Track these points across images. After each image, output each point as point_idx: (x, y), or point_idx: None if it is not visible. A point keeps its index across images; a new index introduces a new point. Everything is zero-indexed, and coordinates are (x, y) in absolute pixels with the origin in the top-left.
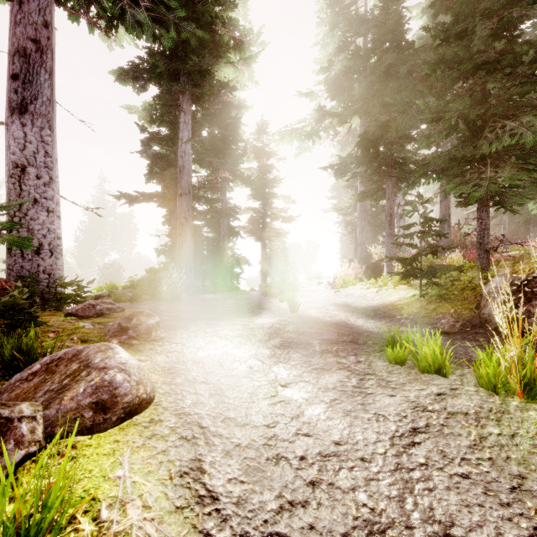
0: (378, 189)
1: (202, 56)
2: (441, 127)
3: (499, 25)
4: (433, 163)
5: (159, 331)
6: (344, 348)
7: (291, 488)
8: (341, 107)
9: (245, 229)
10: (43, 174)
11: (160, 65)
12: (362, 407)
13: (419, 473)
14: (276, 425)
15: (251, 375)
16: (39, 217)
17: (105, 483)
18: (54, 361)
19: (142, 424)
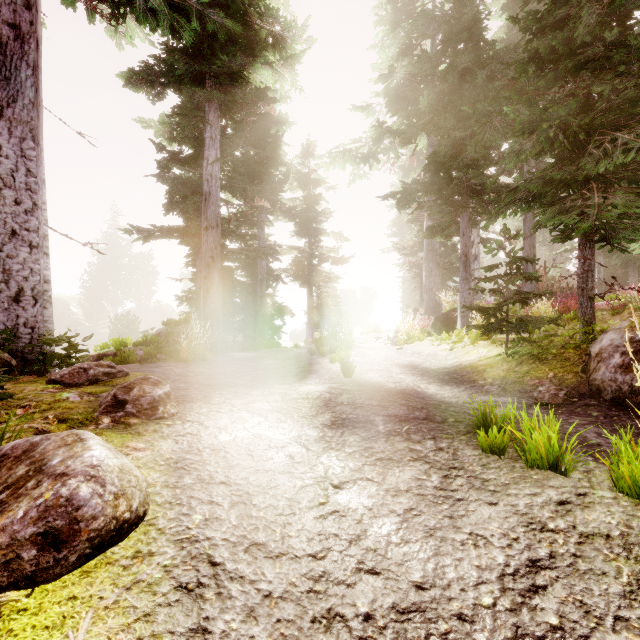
0: (451, 222)
1: (233, 55)
2: (535, 141)
3: (610, 11)
4: (522, 188)
5: (168, 405)
6: (417, 428)
7: None
8: (404, 125)
9: (287, 272)
10: (24, 198)
11: (180, 66)
12: (451, 522)
13: None
14: (326, 555)
15: (291, 469)
16: (19, 254)
17: None
18: None
19: (120, 563)
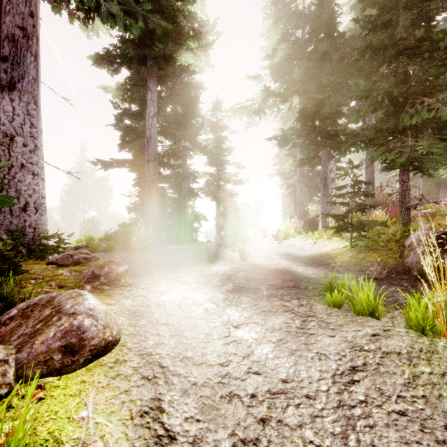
0: (315, 156)
1: (166, 44)
2: (369, 103)
3: (419, 16)
4: (362, 134)
5: (127, 278)
6: (288, 293)
7: (243, 426)
8: (283, 88)
9: (203, 190)
10: (29, 142)
11: (130, 51)
12: (306, 346)
13: (359, 410)
14: (229, 364)
15: (207, 317)
16: (26, 179)
17: (69, 425)
18: (30, 306)
19: (107, 365)
